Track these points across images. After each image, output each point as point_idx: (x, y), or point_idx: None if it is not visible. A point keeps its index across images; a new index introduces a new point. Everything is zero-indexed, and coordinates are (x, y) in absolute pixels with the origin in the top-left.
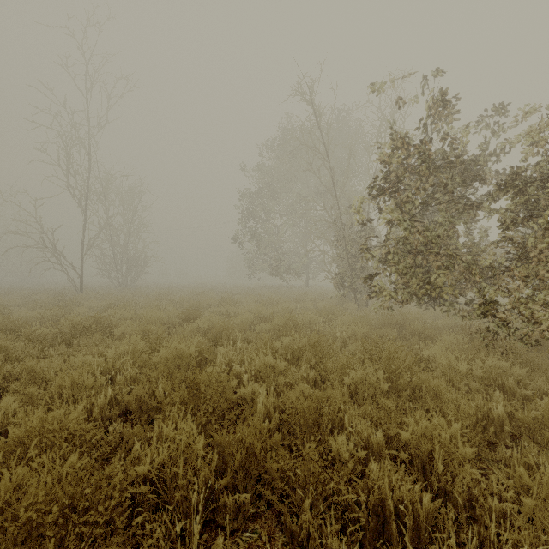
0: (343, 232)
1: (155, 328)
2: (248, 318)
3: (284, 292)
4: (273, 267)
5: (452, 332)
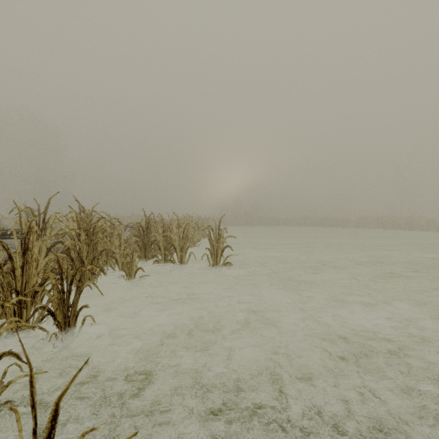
0: None
1: None
2: None
3: None
4: None
5: None
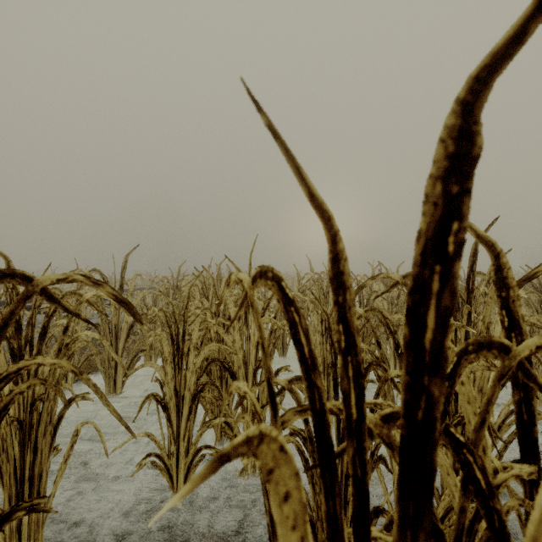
0: None
1: None
2: None
3: None
4: None
5: None
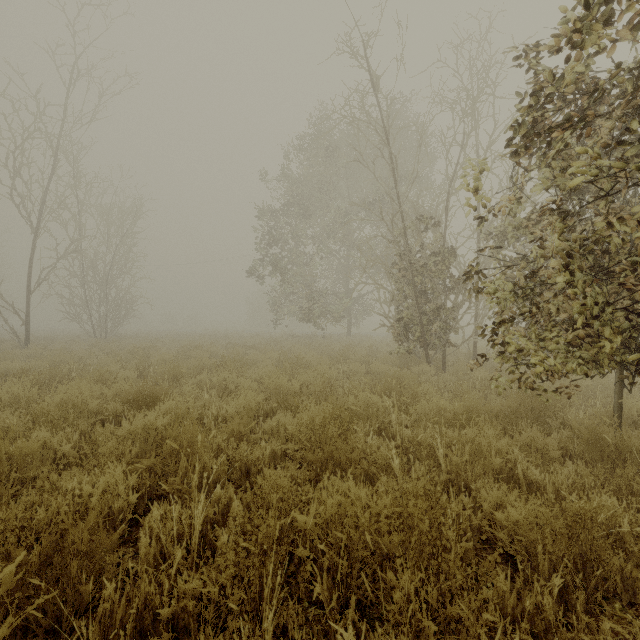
0: (409, 255)
1: (43, 435)
2: (251, 404)
3: (319, 346)
4: (303, 310)
5: (636, 428)
